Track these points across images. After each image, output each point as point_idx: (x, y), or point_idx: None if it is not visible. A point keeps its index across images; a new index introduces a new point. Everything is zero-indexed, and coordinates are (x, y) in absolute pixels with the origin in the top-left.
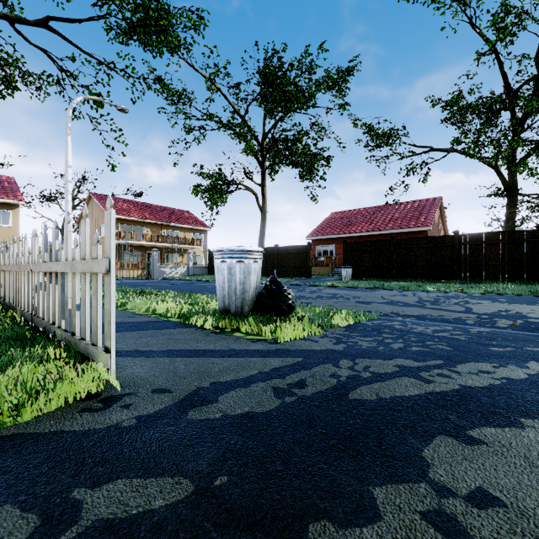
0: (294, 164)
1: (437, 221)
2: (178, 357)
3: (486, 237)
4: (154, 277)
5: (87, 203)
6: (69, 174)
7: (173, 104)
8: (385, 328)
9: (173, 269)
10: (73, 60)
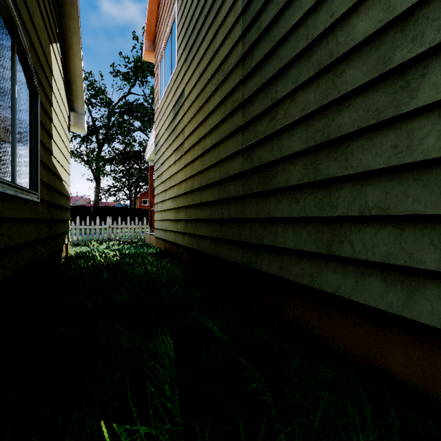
0: None
1: None
2: None
3: (74, 207)
4: None
5: None
6: None
7: None
8: None
9: None
10: None
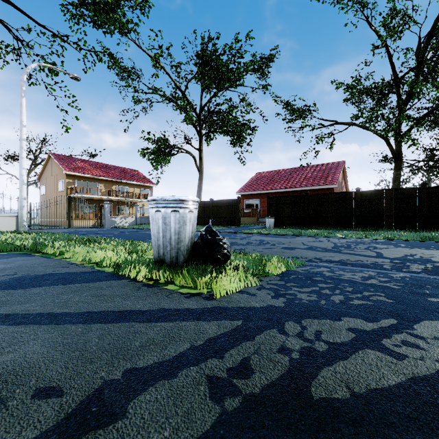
0: (226, 132)
1: (341, 181)
2: (95, 323)
3: (382, 193)
4: (106, 226)
5: (46, 162)
6: (23, 133)
7: (124, 79)
8: (316, 275)
9: (122, 219)
10: (29, 31)
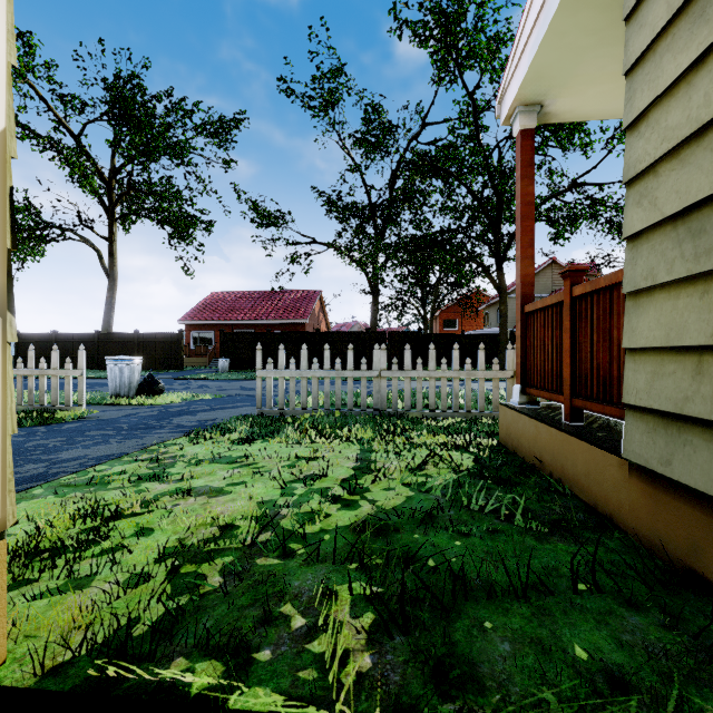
0: (161, 224)
1: (317, 313)
2: (106, 412)
3: (337, 335)
4: None
5: None
6: None
7: None
8: (219, 399)
9: None
10: None
